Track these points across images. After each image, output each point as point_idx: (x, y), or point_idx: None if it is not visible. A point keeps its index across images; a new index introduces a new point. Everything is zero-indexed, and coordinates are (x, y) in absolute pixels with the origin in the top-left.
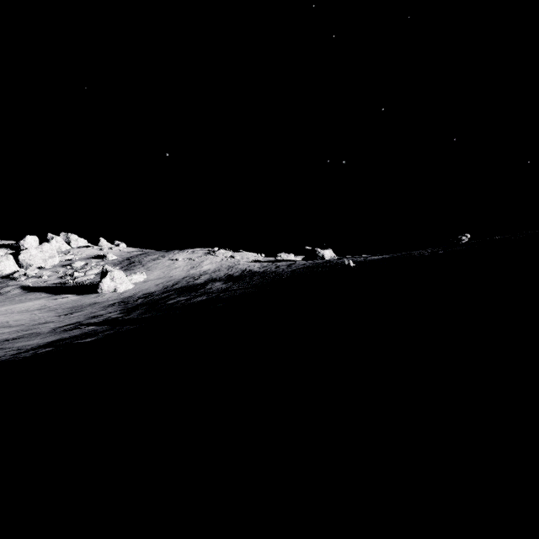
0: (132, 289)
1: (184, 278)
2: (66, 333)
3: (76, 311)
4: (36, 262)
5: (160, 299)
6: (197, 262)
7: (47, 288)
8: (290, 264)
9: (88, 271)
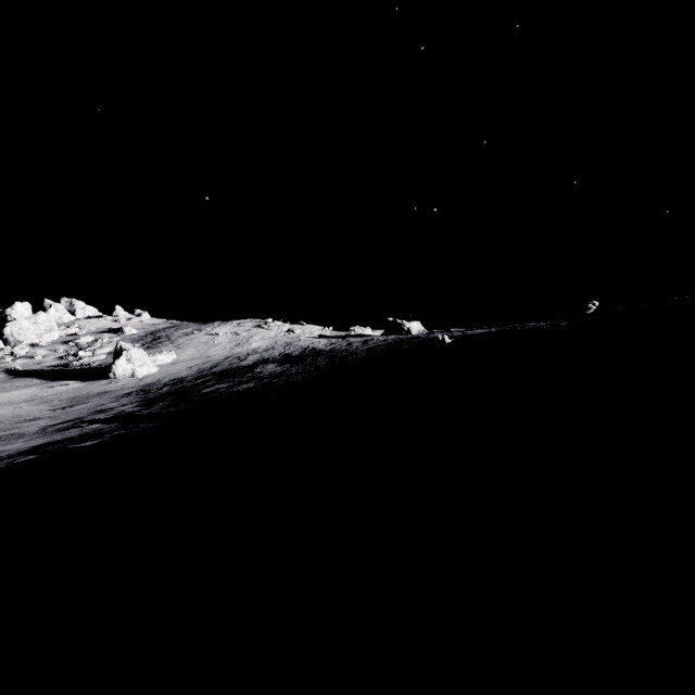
0: (156, 373)
1: (227, 358)
2: (59, 434)
3: (78, 403)
4: (28, 337)
5: (193, 386)
6: (244, 337)
7: (41, 372)
8: (367, 341)
9: (97, 349)
